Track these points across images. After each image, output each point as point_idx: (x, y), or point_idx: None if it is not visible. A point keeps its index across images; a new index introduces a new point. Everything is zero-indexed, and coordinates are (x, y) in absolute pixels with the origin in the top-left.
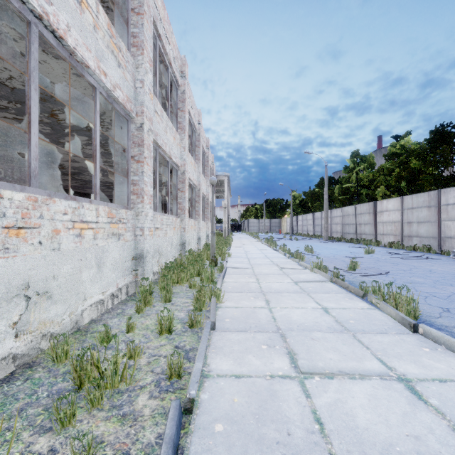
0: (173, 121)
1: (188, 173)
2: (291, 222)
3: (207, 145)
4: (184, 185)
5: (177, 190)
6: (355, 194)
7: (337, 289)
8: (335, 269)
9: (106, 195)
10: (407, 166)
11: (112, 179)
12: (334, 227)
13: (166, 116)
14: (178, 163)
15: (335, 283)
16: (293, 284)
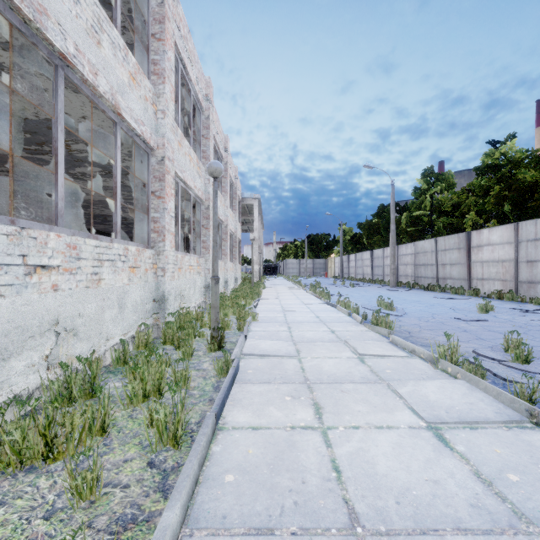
0: (141, 60)
1: (181, 172)
2: (341, 263)
3: (225, 146)
4: (163, 184)
5: (148, 193)
6: (428, 225)
7: None
8: (476, 355)
9: (74, 220)
10: (512, 181)
11: None
12: (402, 268)
13: (94, 3)
14: (147, 138)
15: None
16: (431, 438)
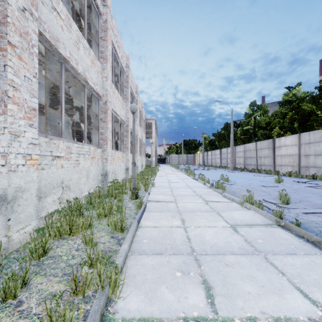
0: (95, 51)
1: (114, 107)
2: (203, 157)
3: (136, 90)
4: (106, 115)
5: (99, 120)
6: (253, 134)
7: (300, 243)
8: (264, 201)
9: (51, 132)
10: (299, 110)
11: (46, 115)
12: (237, 159)
13: (77, 30)
14: (98, 92)
15: (288, 229)
16: (231, 230)
